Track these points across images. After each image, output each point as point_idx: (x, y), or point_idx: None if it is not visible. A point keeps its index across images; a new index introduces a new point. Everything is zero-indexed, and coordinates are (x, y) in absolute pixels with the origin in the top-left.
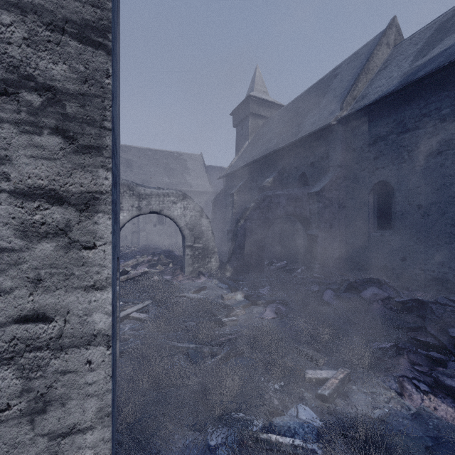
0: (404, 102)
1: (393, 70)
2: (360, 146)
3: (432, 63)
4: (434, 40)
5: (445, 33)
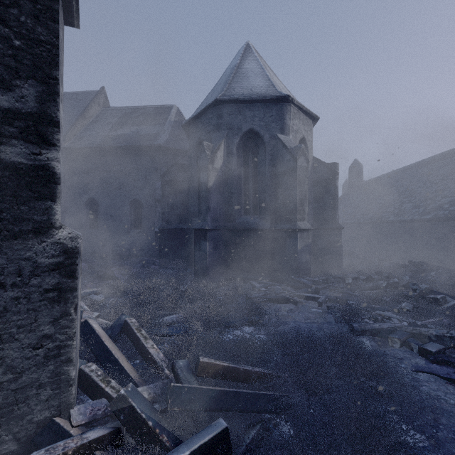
0: (104, 154)
1: (100, 128)
2: (79, 171)
3: (118, 139)
4: (121, 123)
5: (126, 122)
